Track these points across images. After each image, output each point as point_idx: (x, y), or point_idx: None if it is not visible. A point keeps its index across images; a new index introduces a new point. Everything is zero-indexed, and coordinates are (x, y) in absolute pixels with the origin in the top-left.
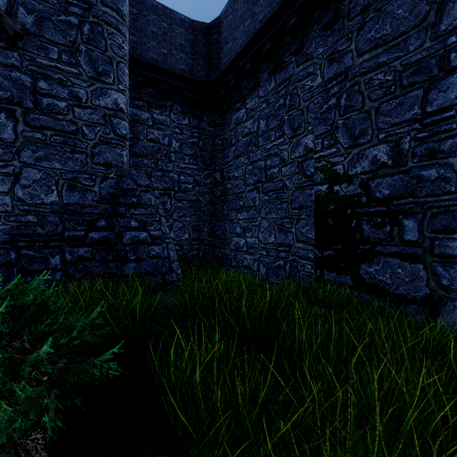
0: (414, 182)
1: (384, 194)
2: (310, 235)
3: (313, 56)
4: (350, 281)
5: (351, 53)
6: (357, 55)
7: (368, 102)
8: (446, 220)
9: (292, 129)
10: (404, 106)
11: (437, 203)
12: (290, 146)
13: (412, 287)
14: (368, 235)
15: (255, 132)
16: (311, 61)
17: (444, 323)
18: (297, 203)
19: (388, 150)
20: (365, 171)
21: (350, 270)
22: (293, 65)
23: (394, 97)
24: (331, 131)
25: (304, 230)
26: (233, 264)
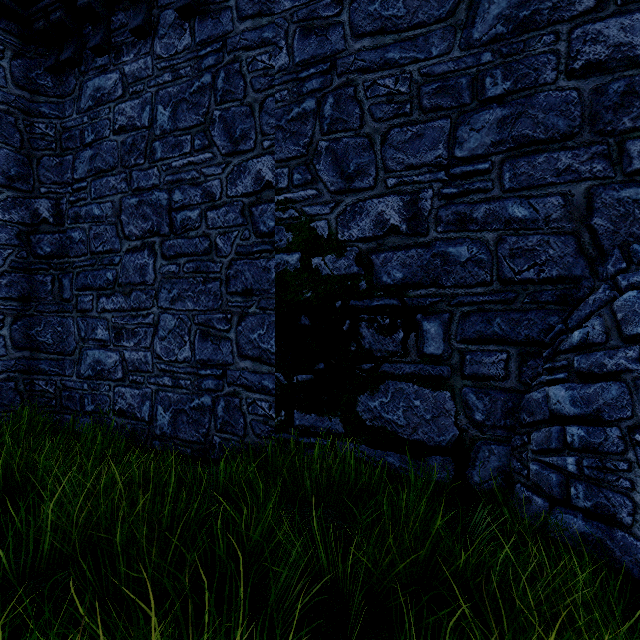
0: (438, 263)
1: (395, 278)
2: (268, 345)
3: (272, 9)
4: (341, 426)
5: (342, 29)
6: (352, 34)
7: (370, 120)
8: (480, 323)
9: (230, 138)
10: (425, 141)
11: (469, 298)
12: (227, 170)
13: (436, 428)
14: (370, 345)
15: (145, 128)
16: (269, 19)
17: (478, 477)
18: (240, 283)
19: (401, 206)
20: (366, 237)
21: (340, 408)
22: (231, 14)
23: (410, 122)
24: (307, 156)
25: (255, 337)
26: (89, 409)
